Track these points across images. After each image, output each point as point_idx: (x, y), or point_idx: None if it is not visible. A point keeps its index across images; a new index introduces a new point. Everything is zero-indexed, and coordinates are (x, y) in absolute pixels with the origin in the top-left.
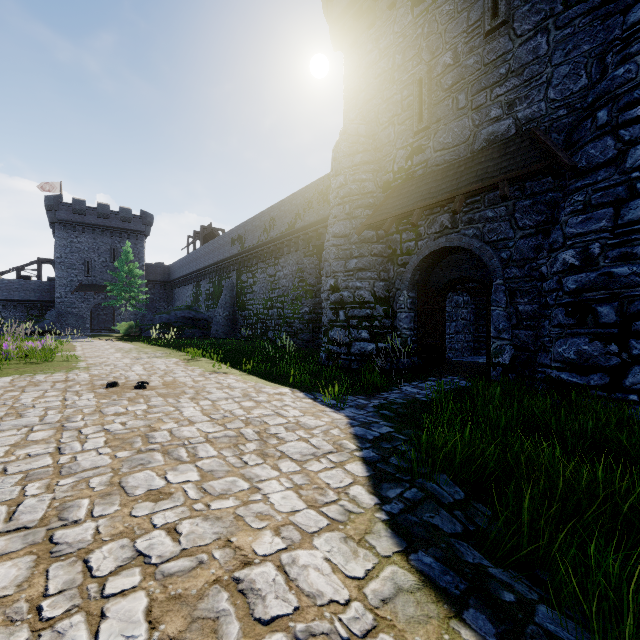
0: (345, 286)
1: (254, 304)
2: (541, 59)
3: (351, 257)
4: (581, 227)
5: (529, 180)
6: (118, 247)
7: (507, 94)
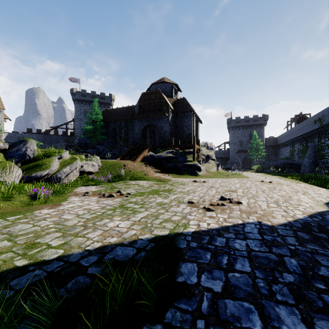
0: None
1: None
2: None
3: None
4: None
5: None
6: (252, 133)
7: None
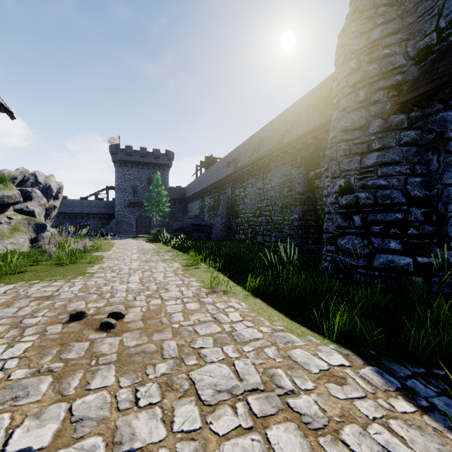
0: (361, 186)
1: (245, 213)
2: None
3: (369, 151)
4: None
5: None
6: (152, 176)
7: None
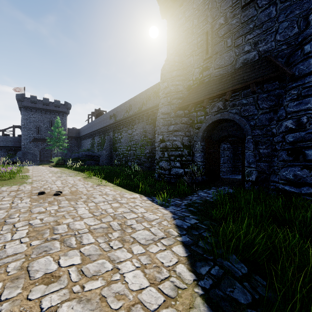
0: (168, 139)
1: (121, 148)
2: (272, 19)
3: (171, 124)
4: (296, 108)
5: (266, 83)
6: (53, 120)
7: (253, 38)
